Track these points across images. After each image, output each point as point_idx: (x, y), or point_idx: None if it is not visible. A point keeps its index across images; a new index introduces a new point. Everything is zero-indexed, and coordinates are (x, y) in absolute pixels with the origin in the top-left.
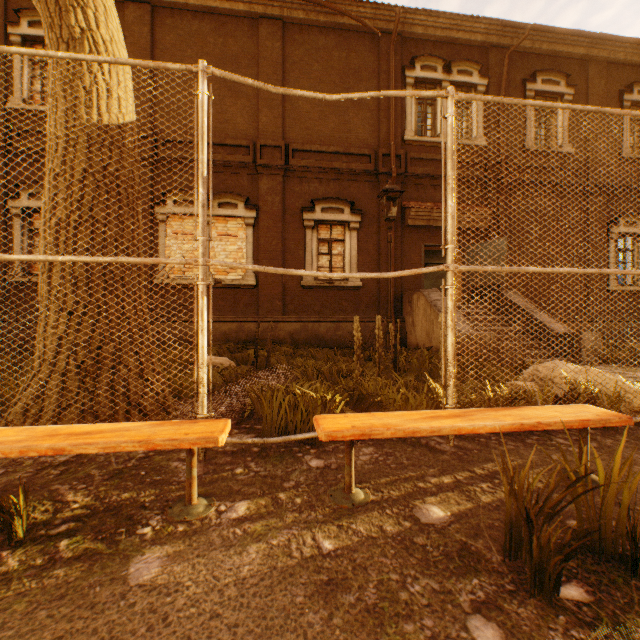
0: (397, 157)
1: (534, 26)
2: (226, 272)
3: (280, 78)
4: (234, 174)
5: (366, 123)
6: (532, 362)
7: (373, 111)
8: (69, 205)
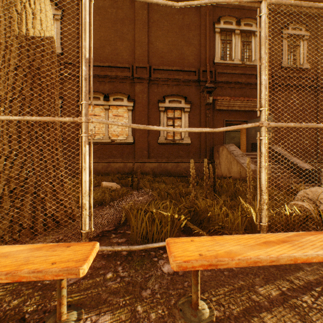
0: (210, 72)
1: None
2: (117, 135)
3: (146, 30)
4: (121, 83)
5: (193, 54)
6: (298, 187)
7: (197, 47)
8: (6, 87)
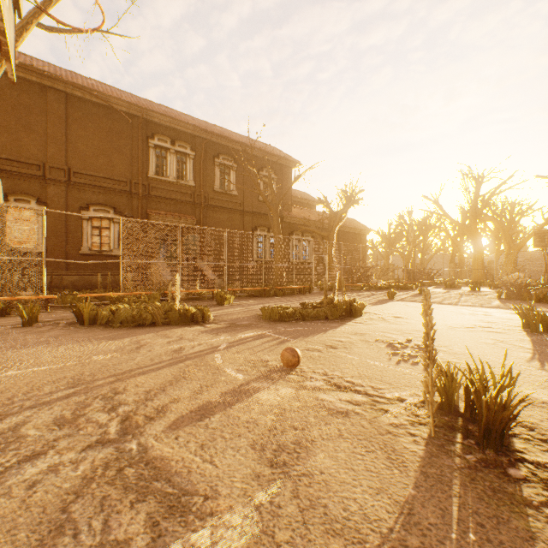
0: (144, 185)
1: (216, 134)
2: (21, 243)
3: (64, 127)
4: (28, 181)
5: (125, 163)
6: None
7: (129, 157)
8: None
